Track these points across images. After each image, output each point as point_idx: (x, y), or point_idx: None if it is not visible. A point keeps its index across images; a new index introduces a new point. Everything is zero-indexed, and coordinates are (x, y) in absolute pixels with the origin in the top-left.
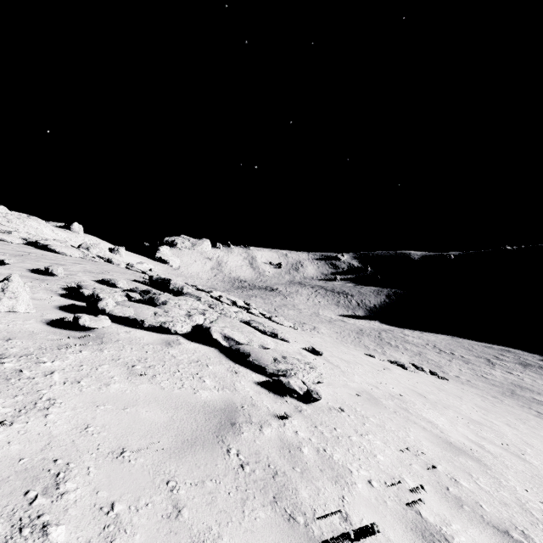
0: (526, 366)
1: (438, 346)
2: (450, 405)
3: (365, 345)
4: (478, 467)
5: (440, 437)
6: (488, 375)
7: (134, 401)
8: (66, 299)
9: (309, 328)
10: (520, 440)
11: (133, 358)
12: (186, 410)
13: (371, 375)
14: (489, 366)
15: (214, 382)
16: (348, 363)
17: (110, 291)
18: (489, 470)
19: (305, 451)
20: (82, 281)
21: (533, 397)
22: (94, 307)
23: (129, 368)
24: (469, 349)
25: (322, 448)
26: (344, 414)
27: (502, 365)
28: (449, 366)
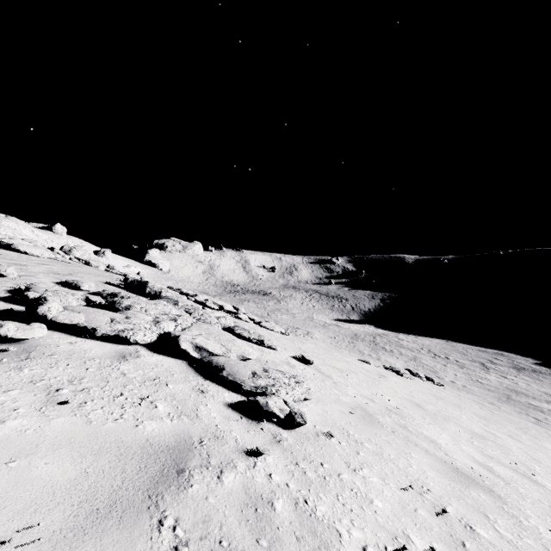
0: (520, 370)
1: (432, 350)
2: (450, 417)
3: (359, 350)
4: (493, 501)
5: (446, 462)
6: (483, 380)
7: (32, 447)
8: (6, 303)
9: (302, 333)
10: (526, 456)
11: (63, 378)
12: (113, 454)
13: (365, 385)
14: (484, 370)
15: (169, 407)
16: (341, 372)
17: (66, 294)
18: (506, 505)
19: (279, 507)
20: (37, 282)
21: (528, 402)
22: (33, 313)
23: (50, 394)
24: (464, 354)
25: (303, 498)
26: (334, 440)
27: (497, 369)
28: (444, 371)
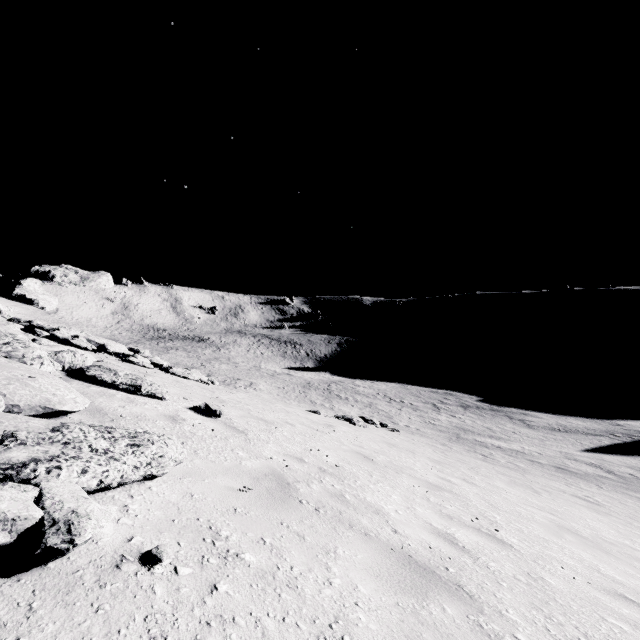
0: (466, 408)
1: (388, 395)
2: (404, 467)
3: (311, 400)
4: (465, 615)
5: (393, 549)
6: (435, 421)
7: None
8: None
9: (244, 385)
10: (484, 503)
11: None
12: None
13: (300, 439)
14: (436, 411)
15: None
16: (269, 425)
17: None
18: (482, 614)
19: None
20: None
21: (475, 439)
22: None
23: None
24: (417, 396)
25: None
26: (163, 569)
27: (447, 409)
28: (399, 416)
